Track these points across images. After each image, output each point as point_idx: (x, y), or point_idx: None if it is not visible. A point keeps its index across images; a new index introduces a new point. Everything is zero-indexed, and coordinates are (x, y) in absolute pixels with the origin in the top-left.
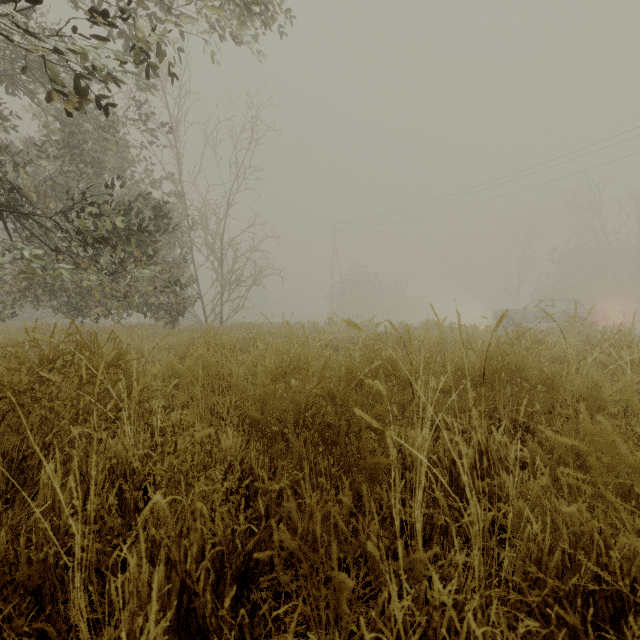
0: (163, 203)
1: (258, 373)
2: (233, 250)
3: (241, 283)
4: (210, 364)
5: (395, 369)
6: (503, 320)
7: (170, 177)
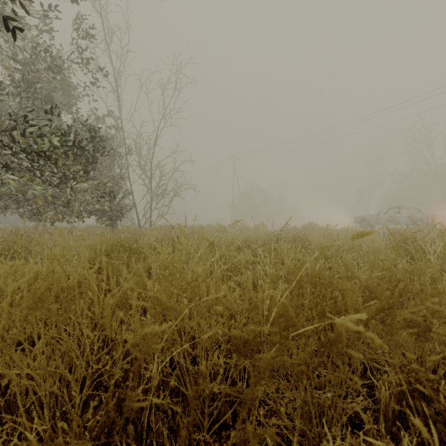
0: (99, 129)
1: (133, 306)
2: (159, 170)
3: (165, 195)
4: (64, 290)
5: (345, 300)
6: (361, 223)
7: (111, 114)
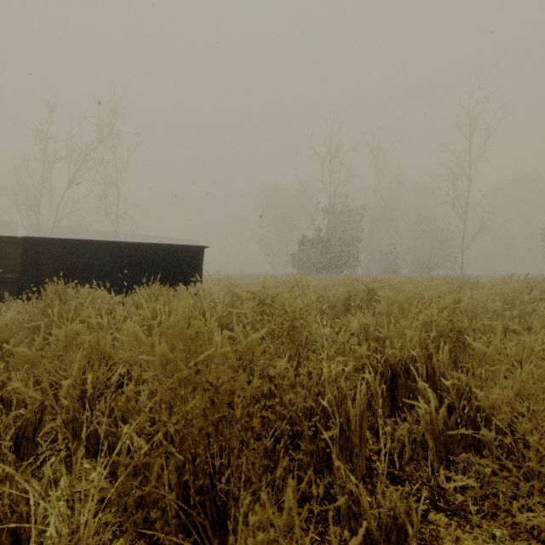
0: None
1: None
2: None
3: None
4: None
5: None
6: None
7: None
